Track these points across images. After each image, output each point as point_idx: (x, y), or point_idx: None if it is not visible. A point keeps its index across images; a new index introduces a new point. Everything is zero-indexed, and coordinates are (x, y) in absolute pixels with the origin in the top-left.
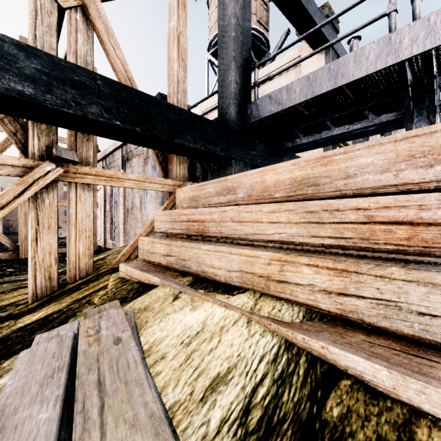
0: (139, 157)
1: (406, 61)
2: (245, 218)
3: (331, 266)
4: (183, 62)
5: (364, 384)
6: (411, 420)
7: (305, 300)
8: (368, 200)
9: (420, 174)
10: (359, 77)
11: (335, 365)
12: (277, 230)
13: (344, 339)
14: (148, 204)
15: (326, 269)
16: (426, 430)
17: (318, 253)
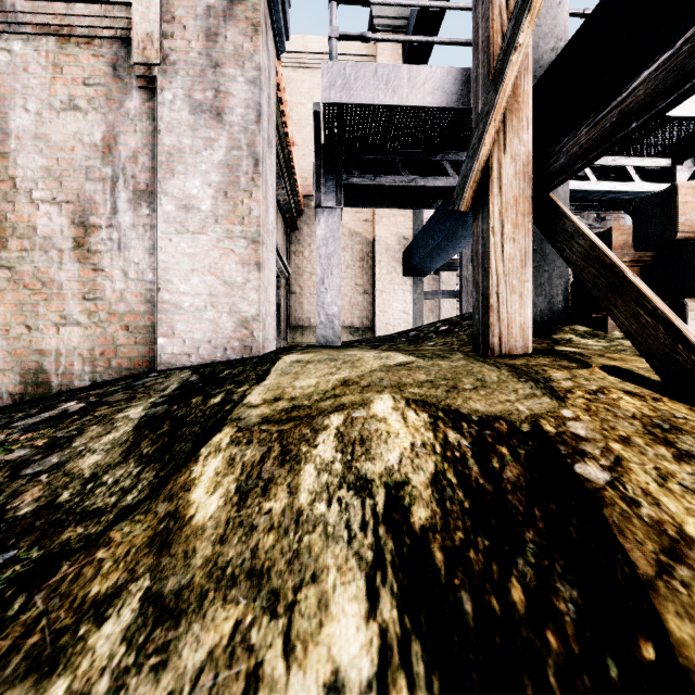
0: (67, 43)
1: None
2: None
3: None
4: None
5: None
6: None
7: None
8: None
9: None
10: None
11: None
12: None
13: None
14: (164, 235)
15: None
16: None
17: None
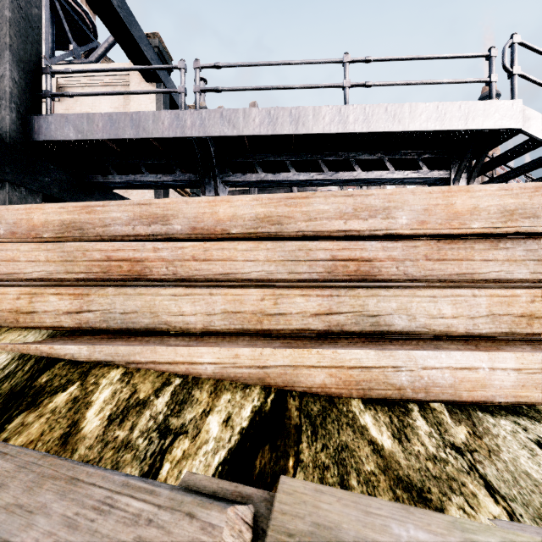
0: None
1: (194, 137)
2: None
3: (72, 292)
4: None
5: (74, 360)
6: (93, 367)
7: (52, 324)
8: (108, 244)
9: (145, 230)
10: (157, 136)
11: (58, 357)
12: (36, 268)
13: (73, 341)
14: None
15: (69, 295)
16: (98, 368)
17: (71, 286)
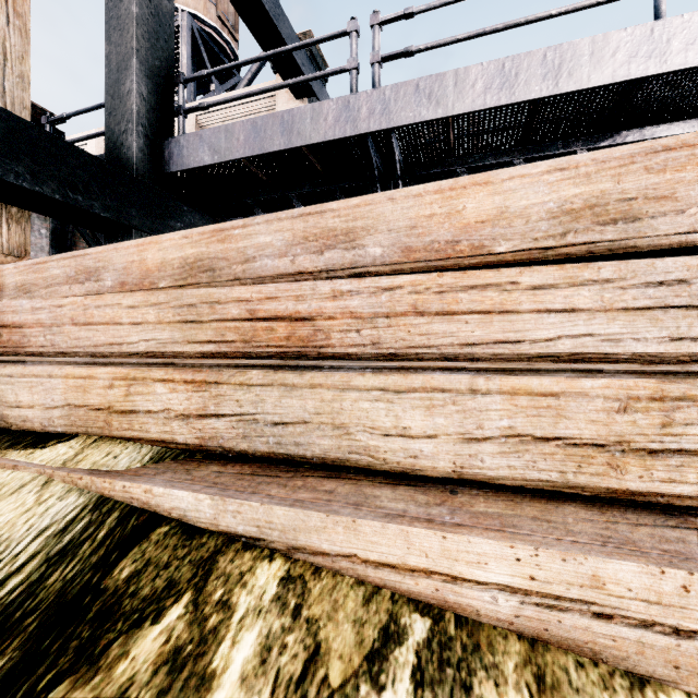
0: None
1: (370, 138)
2: (95, 318)
3: (190, 378)
4: (20, 19)
5: (187, 525)
6: (221, 550)
7: (159, 435)
8: (252, 288)
9: (313, 262)
10: (317, 141)
11: (159, 512)
12: (143, 335)
13: (188, 475)
14: None
15: (184, 384)
16: (231, 555)
17: (191, 366)
